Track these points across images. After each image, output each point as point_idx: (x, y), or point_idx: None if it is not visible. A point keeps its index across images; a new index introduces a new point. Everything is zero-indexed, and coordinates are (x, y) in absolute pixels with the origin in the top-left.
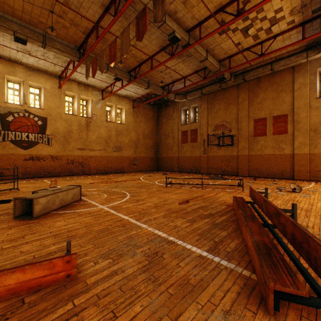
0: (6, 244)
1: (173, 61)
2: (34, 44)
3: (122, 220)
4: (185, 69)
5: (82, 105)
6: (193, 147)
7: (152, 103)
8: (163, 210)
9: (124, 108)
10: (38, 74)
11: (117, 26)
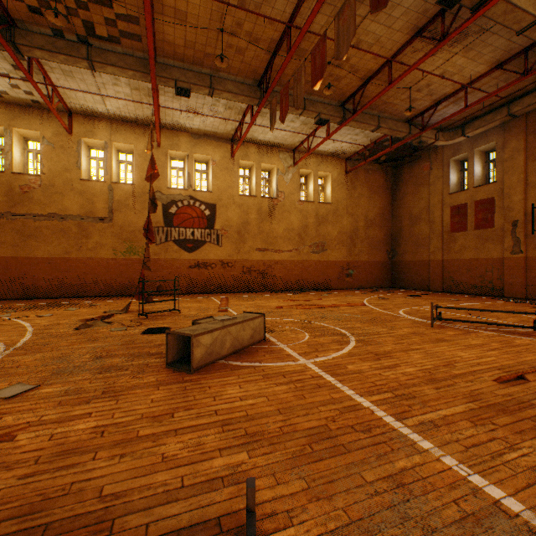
0: (145, 424)
1: (440, 55)
2: (199, 94)
3: (358, 410)
4: (469, 66)
5: (263, 179)
6: (481, 239)
7: (382, 159)
8: (457, 397)
9: (329, 175)
10: (205, 142)
11: (323, 17)
